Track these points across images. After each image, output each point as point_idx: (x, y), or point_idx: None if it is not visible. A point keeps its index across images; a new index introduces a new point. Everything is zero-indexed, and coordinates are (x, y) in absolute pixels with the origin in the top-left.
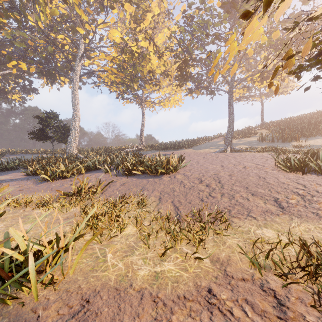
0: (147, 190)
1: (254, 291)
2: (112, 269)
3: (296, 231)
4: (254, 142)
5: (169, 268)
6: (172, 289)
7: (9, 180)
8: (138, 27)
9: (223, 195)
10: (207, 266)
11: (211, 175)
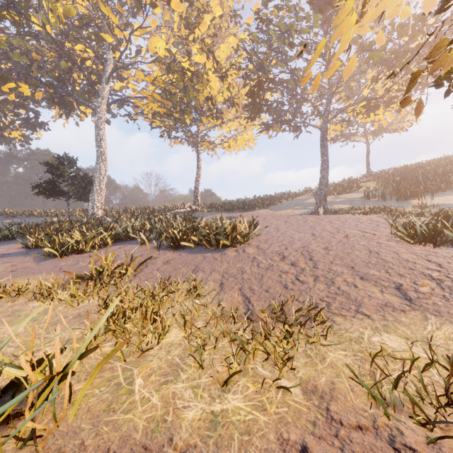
0: (203, 271)
1: (380, 450)
2: (141, 408)
3: (435, 339)
4: (358, 200)
5: (236, 405)
6: (240, 446)
7: None
8: (191, 34)
9: (317, 280)
10: (298, 401)
11: (298, 249)
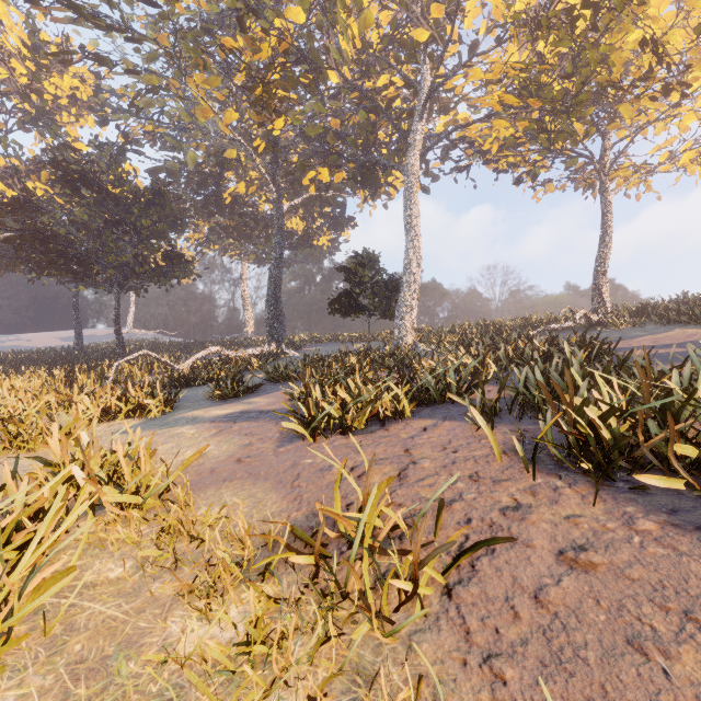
0: None
1: None
2: None
3: None
4: None
5: None
6: None
7: (255, 414)
8: None
9: None
10: None
11: None
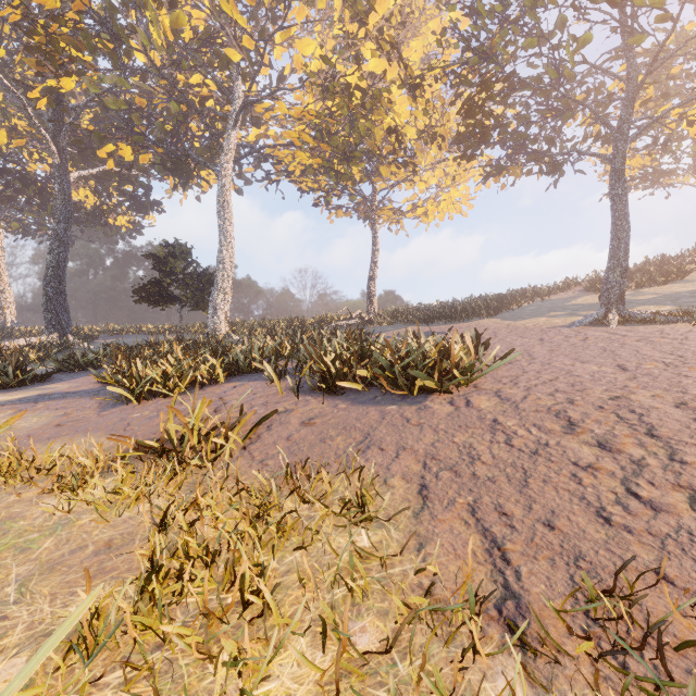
0: (380, 447)
1: None
2: None
3: None
4: (689, 296)
5: None
6: None
7: (60, 395)
8: (361, 28)
9: None
10: None
11: (603, 403)
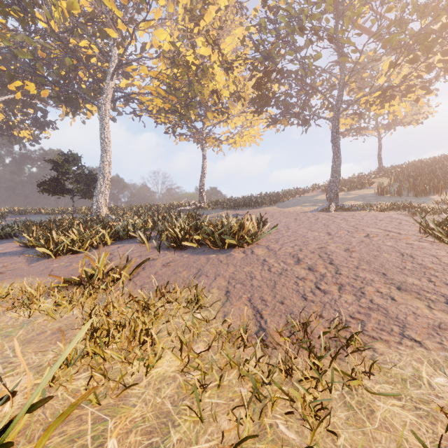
0: (206, 275)
1: None
2: None
3: None
4: (371, 196)
5: None
6: None
7: None
8: (195, 27)
9: (343, 289)
10: None
11: (314, 250)
